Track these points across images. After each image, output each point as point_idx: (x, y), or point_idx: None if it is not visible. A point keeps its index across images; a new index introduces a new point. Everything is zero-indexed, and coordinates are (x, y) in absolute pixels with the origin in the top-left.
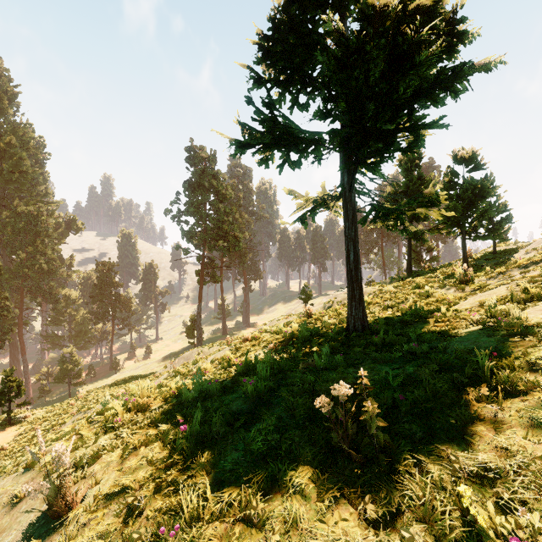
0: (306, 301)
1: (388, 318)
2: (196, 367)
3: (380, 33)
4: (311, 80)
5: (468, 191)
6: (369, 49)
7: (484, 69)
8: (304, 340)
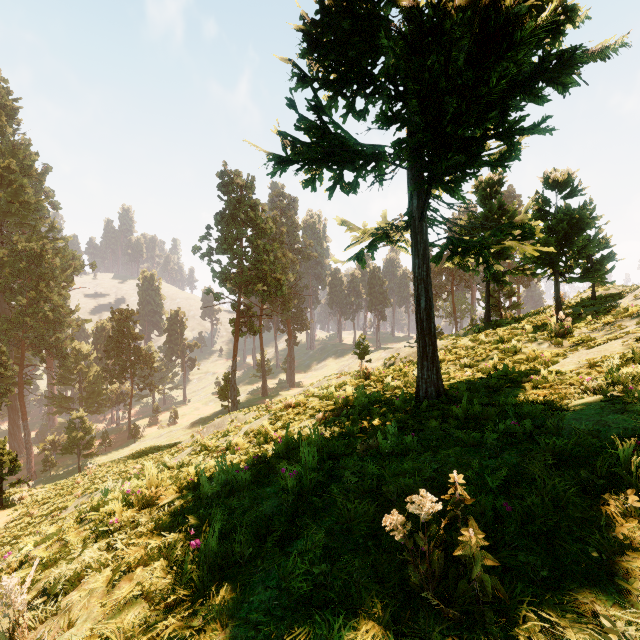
0: (362, 357)
1: (469, 381)
2: (226, 440)
3: (464, 5)
4: (370, 77)
5: (563, 222)
6: (451, 24)
7: (601, 56)
8: (361, 408)
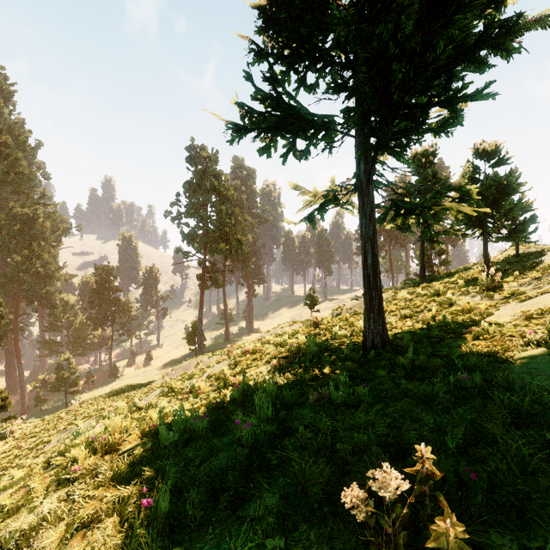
0: (311, 307)
1: (411, 331)
2: (190, 383)
3: None
4: (321, 52)
5: (492, 188)
6: None
7: (541, 24)
8: (312, 356)
